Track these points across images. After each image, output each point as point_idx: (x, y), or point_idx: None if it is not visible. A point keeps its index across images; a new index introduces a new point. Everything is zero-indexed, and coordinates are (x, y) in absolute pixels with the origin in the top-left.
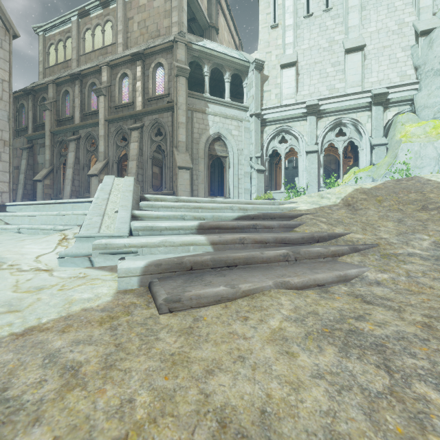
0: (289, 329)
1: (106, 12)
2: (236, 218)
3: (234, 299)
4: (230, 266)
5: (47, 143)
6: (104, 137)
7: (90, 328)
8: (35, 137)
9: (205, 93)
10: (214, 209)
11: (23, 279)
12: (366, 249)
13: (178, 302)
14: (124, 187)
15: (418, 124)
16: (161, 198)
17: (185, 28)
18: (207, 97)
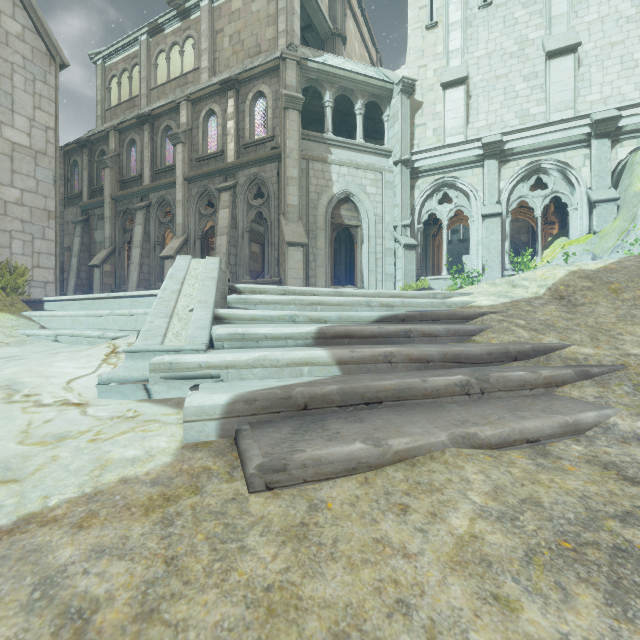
0: (490, 538)
1: (186, 25)
2: (377, 319)
3: (379, 466)
4: (371, 403)
5: (107, 213)
6: (182, 202)
7: (127, 520)
8: (91, 206)
9: (327, 132)
10: (342, 305)
11: (38, 420)
12: (604, 375)
13: (282, 471)
14: (204, 273)
15: None
16: (260, 289)
17: (297, 39)
18: (330, 138)
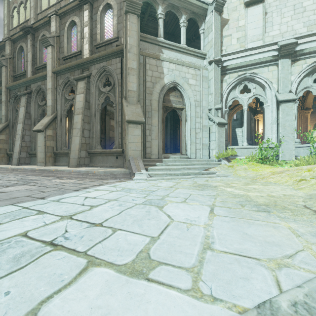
0: None
1: None
2: None
3: None
4: None
5: (3, 98)
6: (51, 90)
7: None
8: None
9: (159, 37)
10: None
11: None
12: None
13: None
14: None
15: None
16: None
17: None
18: (162, 41)
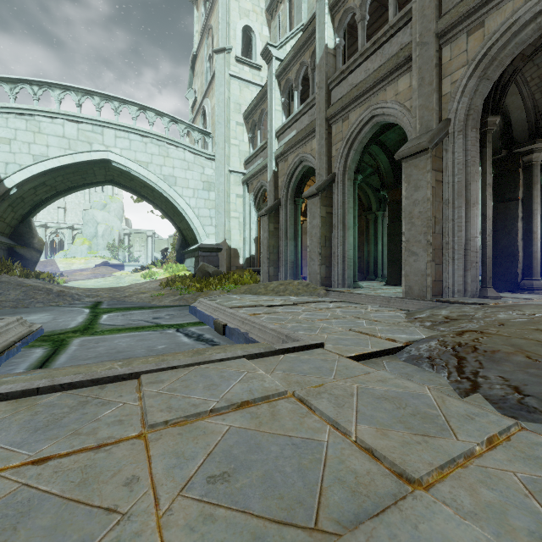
0: None
1: None
2: None
3: None
4: None
5: None
6: None
7: None
8: None
9: None
10: None
11: None
12: None
13: None
14: None
15: (82, 238)
16: None
17: None
18: None
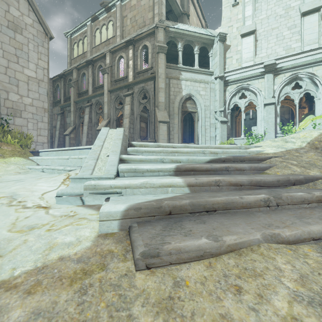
0: (307, 321)
1: (109, 15)
2: (209, 161)
3: (218, 254)
4: (209, 211)
5: (72, 109)
6: (107, 102)
7: (58, 288)
8: (65, 106)
9: (179, 64)
10: (188, 153)
11: (22, 217)
12: None
13: (156, 257)
14: (115, 136)
15: None
16: (144, 144)
17: (164, 17)
18: (181, 67)
